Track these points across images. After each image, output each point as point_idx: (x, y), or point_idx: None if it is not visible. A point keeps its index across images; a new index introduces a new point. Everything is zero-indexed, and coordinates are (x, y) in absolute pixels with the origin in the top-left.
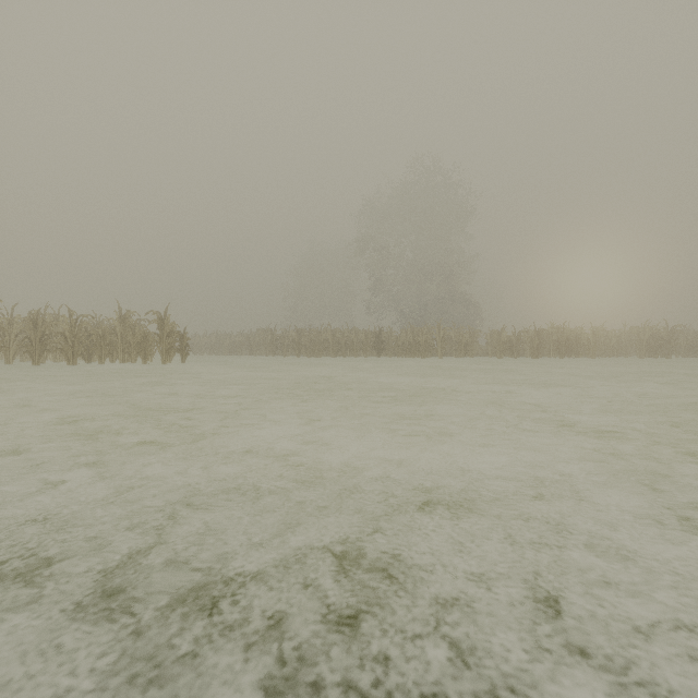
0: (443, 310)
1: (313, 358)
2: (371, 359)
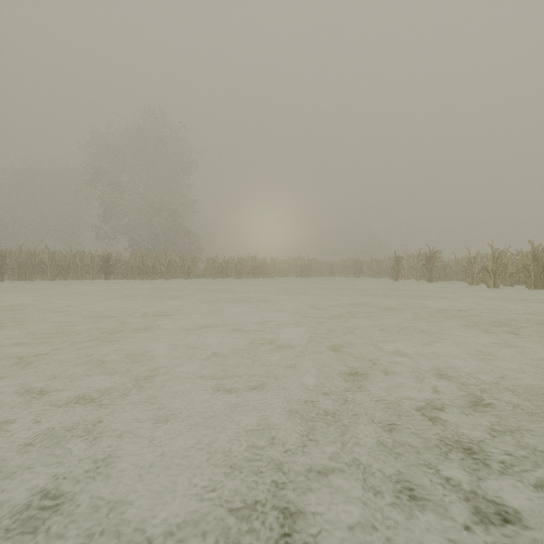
0: (171, 240)
1: (24, 282)
2: (98, 282)
